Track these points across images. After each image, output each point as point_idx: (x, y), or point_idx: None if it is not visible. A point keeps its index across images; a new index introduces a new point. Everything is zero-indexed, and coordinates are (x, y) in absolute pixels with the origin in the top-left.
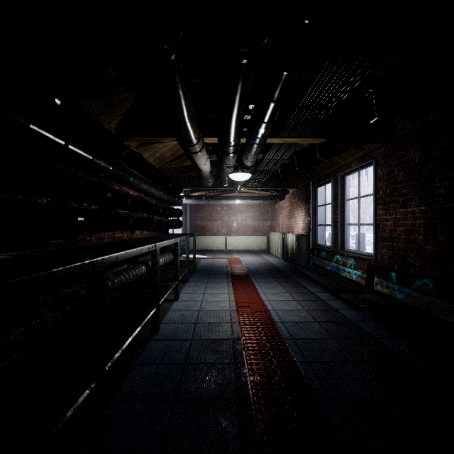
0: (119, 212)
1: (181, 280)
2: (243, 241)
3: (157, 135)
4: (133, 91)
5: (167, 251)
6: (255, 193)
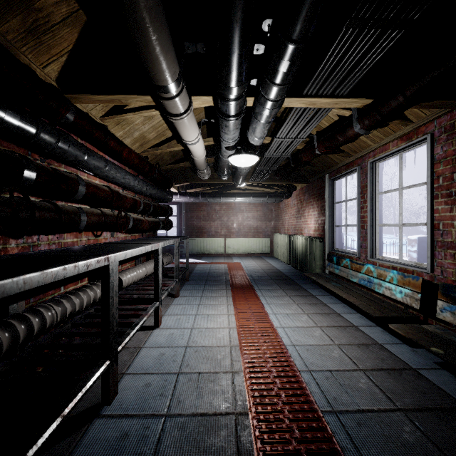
0: (59, 205)
1: (170, 294)
2: (244, 243)
3: (123, 92)
4: None
5: None
6: (258, 190)
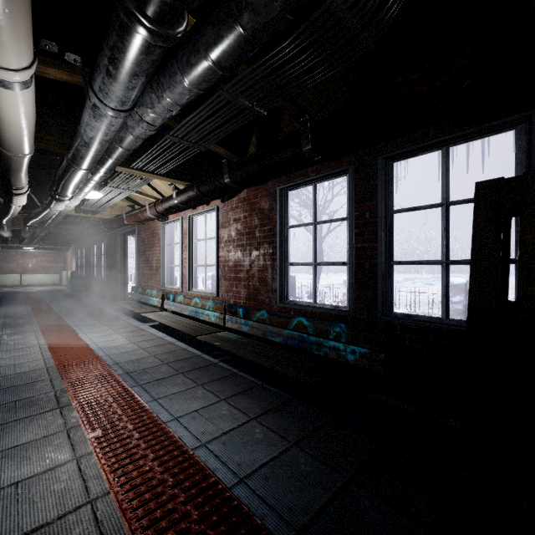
0: None
1: None
2: (39, 278)
3: None
4: None
5: None
6: None
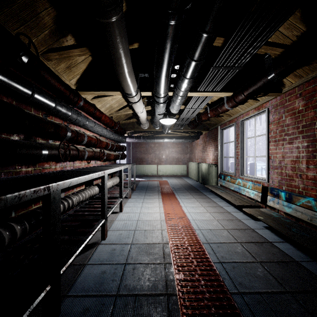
0: (77, 147)
1: (125, 197)
2: (170, 168)
3: (106, 90)
4: (86, 55)
5: (115, 176)
6: (178, 134)
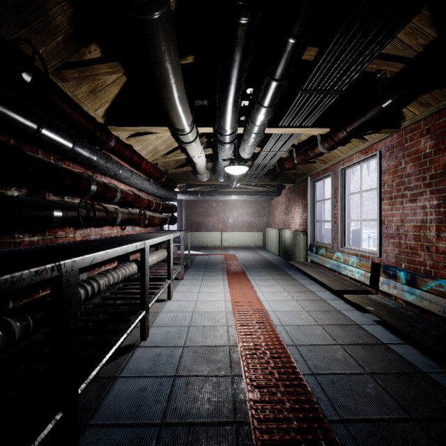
0: (106, 207)
1: (176, 278)
2: (239, 237)
3: (148, 125)
4: (118, 73)
5: (162, 248)
6: (251, 189)
